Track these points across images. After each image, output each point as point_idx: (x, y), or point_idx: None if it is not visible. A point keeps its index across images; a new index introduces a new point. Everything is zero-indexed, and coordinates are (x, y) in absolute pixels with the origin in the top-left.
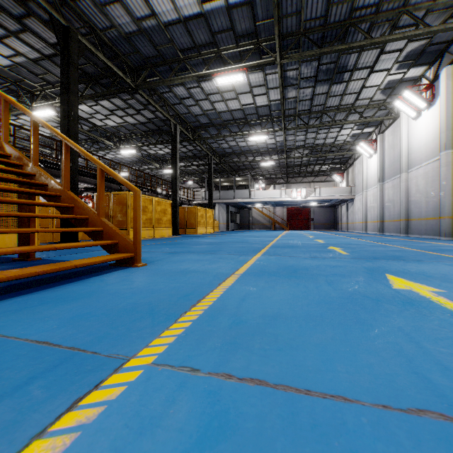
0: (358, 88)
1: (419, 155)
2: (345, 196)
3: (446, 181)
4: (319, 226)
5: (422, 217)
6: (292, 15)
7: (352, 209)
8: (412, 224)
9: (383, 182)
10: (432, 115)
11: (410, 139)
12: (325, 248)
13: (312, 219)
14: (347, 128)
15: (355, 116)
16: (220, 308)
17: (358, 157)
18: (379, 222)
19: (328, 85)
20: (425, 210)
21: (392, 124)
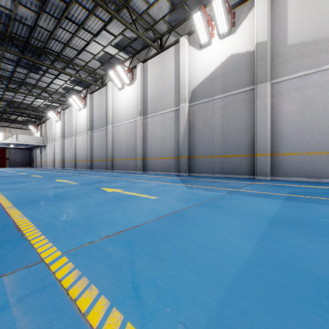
0: (49, 81)
1: (80, 129)
2: (40, 143)
3: (89, 144)
4: (16, 164)
5: (81, 160)
6: (2, 23)
7: (45, 153)
8: (78, 163)
9: (64, 139)
10: (85, 112)
11: (77, 120)
12: (30, 176)
13: (8, 158)
14: (41, 99)
15: (47, 94)
16: (3, 188)
17: (49, 118)
18: (62, 162)
19: (27, 70)
20: (82, 156)
21: (69, 108)
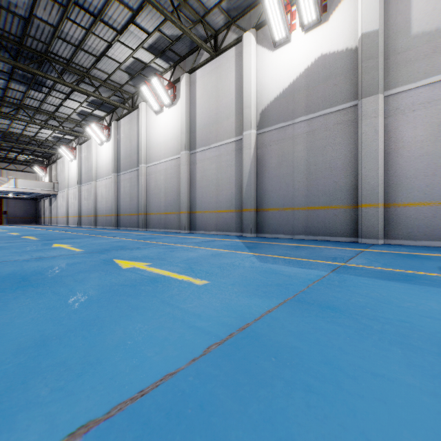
0: (57, 103)
1: (103, 171)
2: (48, 191)
3: (115, 192)
4: (16, 220)
5: (104, 214)
6: None
7: (56, 204)
8: (99, 218)
9: (81, 185)
10: (109, 147)
11: (98, 158)
12: (20, 238)
13: (6, 212)
14: (48, 129)
15: (56, 122)
16: None
17: (61, 157)
18: (78, 217)
19: (26, 87)
20: (106, 209)
21: (87, 141)
